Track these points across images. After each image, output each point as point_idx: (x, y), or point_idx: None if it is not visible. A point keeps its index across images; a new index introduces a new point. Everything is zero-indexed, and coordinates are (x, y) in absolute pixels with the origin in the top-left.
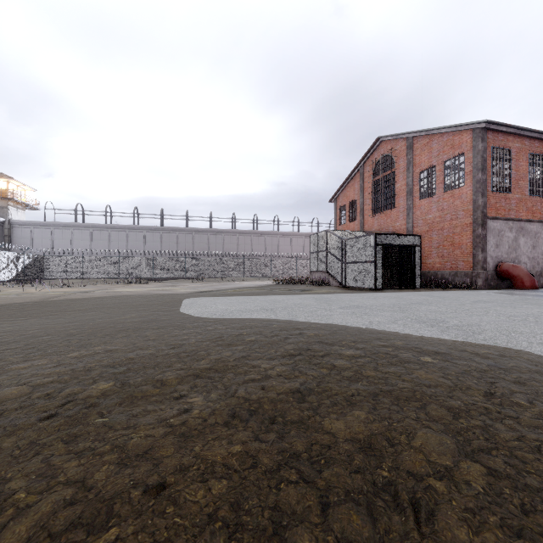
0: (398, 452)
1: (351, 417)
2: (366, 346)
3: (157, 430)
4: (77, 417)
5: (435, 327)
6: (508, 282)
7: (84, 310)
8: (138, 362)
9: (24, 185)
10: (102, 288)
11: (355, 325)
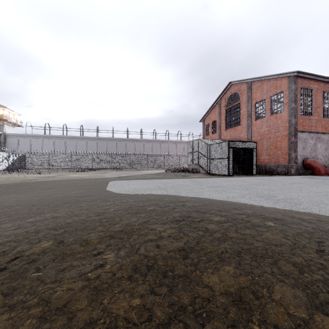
0: (263, 305)
1: (223, 271)
2: (228, 214)
3: (77, 284)
4: (19, 272)
5: (270, 200)
6: (310, 170)
7: (46, 189)
8: (73, 226)
9: (13, 111)
10: (60, 175)
11: (218, 198)
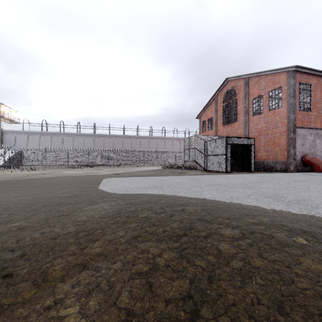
0: None
1: None
2: (241, 224)
3: None
4: None
5: (280, 201)
6: (309, 167)
7: (35, 187)
8: (38, 244)
9: (10, 108)
10: (55, 171)
11: (221, 200)
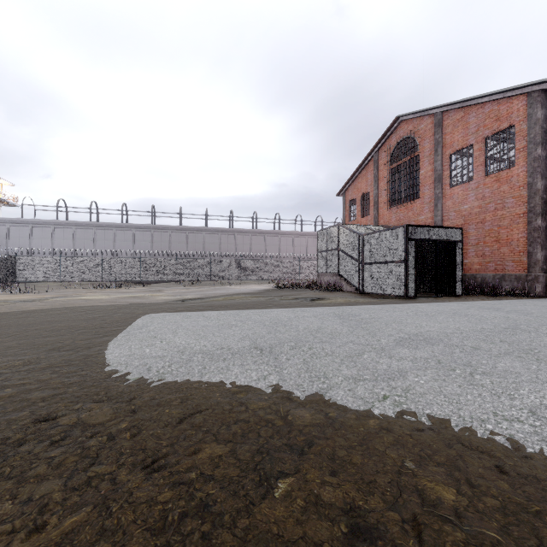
0: None
1: None
2: None
3: None
4: None
5: None
6: None
7: None
8: None
9: None
10: (65, 295)
11: (521, 442)
